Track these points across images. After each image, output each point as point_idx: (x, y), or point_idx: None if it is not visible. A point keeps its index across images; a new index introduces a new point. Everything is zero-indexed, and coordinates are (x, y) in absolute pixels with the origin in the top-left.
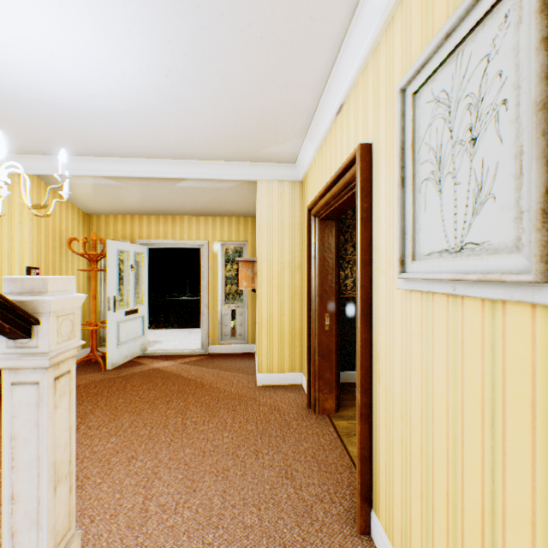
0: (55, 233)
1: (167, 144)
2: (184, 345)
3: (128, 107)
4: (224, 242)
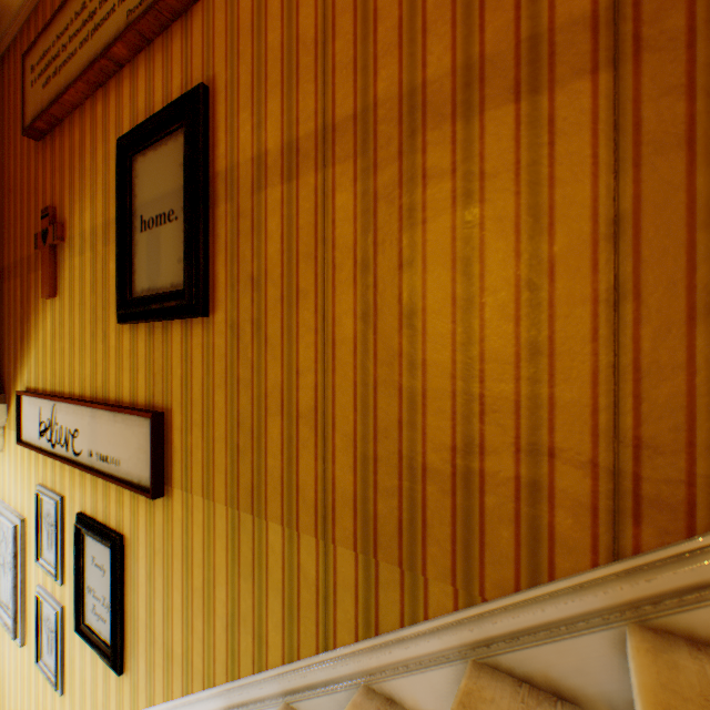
0: None
1: None
2: None
3: None
4: None
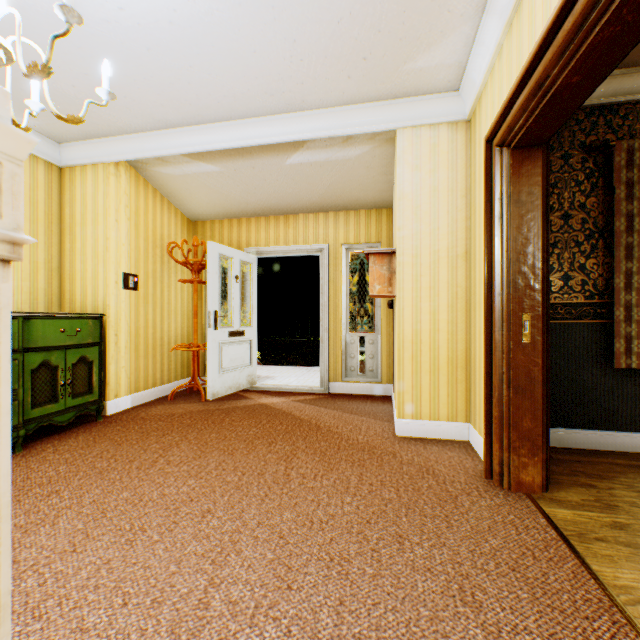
0: (155, 238)
1: (267, 81)
2: (300, 382)
3: (206, 3)
4: (349, 246)
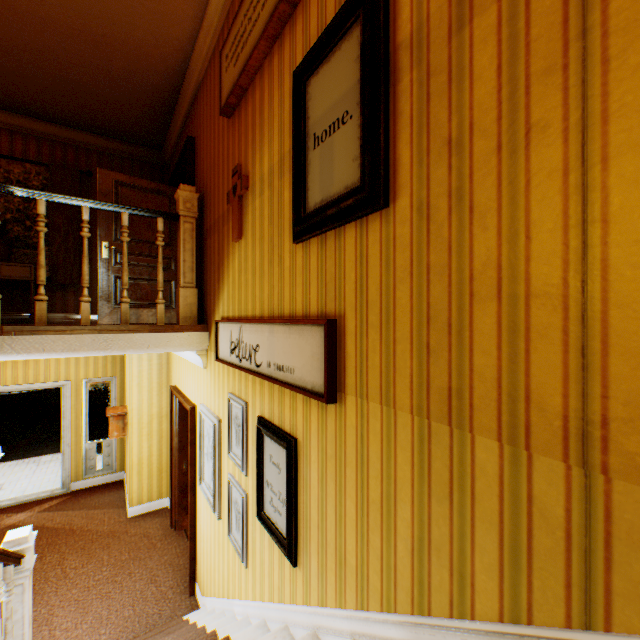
0: None
1: None
2: (37, 485)
3: None
4: (90, 379)
